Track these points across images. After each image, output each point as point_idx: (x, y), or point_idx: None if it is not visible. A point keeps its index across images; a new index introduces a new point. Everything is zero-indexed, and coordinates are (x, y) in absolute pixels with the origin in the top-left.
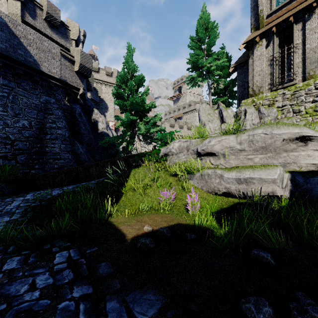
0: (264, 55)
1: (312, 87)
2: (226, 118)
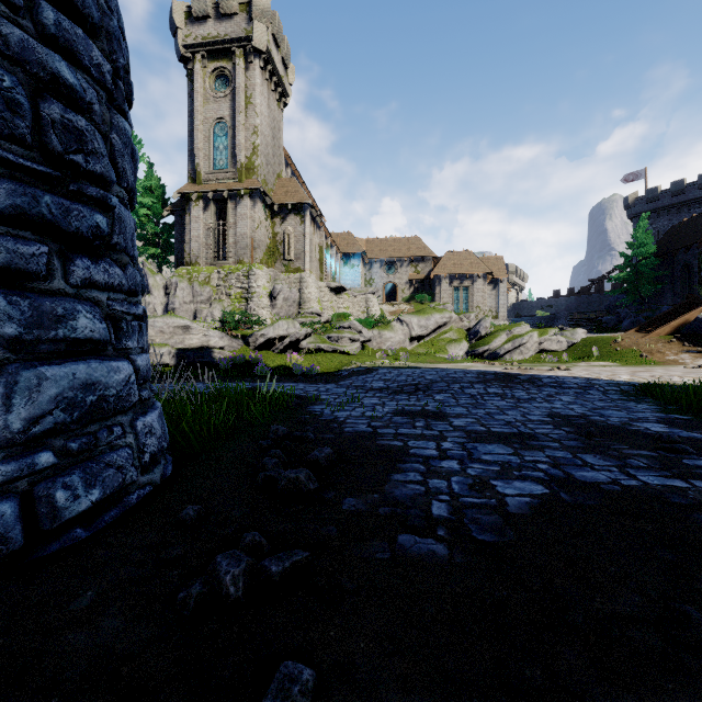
0: (202, 220)
1: (241, 273)
2: (153, 288)
